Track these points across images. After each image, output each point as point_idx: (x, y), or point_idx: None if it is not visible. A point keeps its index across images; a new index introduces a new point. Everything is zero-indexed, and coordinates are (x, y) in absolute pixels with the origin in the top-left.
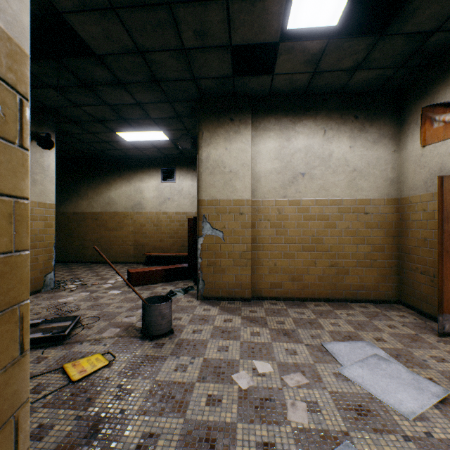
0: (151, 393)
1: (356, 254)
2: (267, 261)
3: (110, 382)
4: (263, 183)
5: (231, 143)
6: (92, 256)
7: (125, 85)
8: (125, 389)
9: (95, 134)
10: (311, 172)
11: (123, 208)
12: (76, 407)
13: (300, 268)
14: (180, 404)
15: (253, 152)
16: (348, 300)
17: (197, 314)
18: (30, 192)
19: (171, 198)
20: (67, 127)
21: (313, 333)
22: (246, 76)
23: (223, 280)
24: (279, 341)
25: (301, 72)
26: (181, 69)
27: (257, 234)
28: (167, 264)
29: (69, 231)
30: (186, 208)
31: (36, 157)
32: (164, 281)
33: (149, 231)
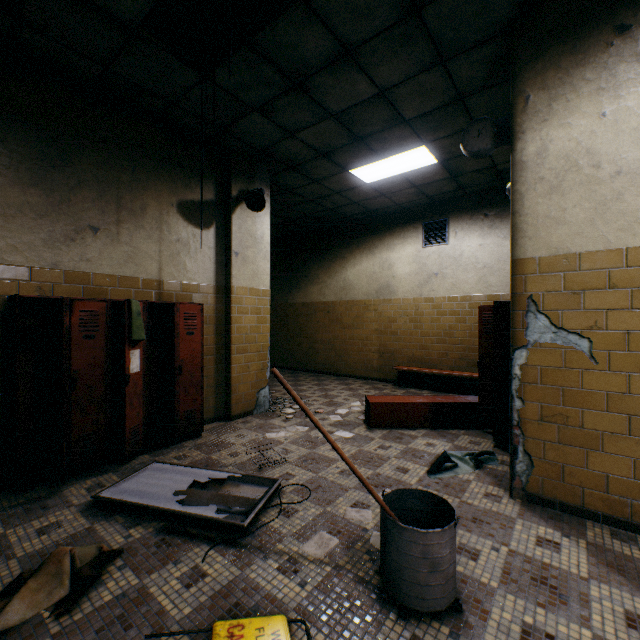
0: None
1: None
2: None
3: None
4: None
5: (620, 93)
6: (323, 364)
7: (355, 54)
8: None
9: (322, 182)
10: None
11: (363, 294)
12: None
13: None
14: None
15: None
16: None
17: (520, 553)
18: (239, 274)
19: (439, 273)
20: (286, 180)
21: None
22: None
23: (590, 465)
24: None
25: None
26: None
27: None
28: (433, 388)
29: (298, 328)
30: (469, 289)
31: (246, 226)
32: (428, 426)
33: (402, 330)
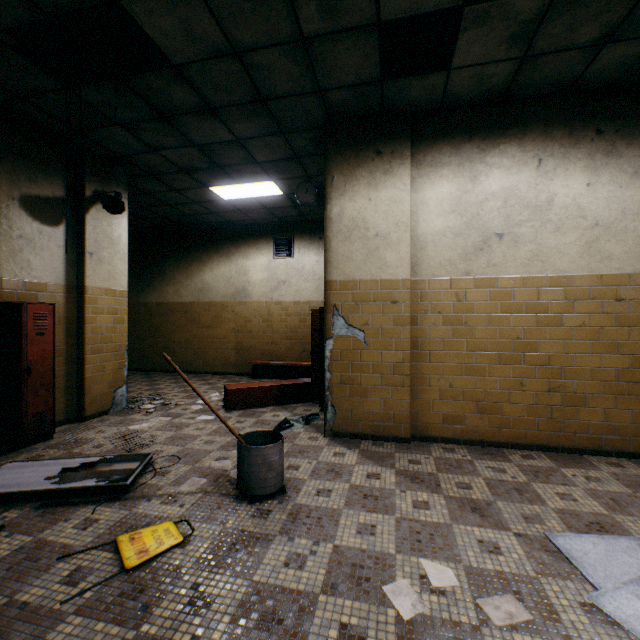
0: (244, 607)
1: (600, 370)
2: (437, 380)
3: (182, 576)
4: (430, 253)
5: (378, 189)
6: (180, 363)
7: (217, 111)
8: (203, 593)
9: (182, 192)
10: (514, 231)
11: (221, 296)
12: (123, 620)
13: (495, 392)
14: (291, 638)
15: (413, 203)
16: (584, 451)
17: (323, 461)
18: (94, 274)
19: (287, 281)
20: (144, 184)
21: (527, 512)
22: (403, 77)
23: (364, 407)
24: (465, 522)
25: (499, 60)
26: (299, 76)
27: (420, 335)
28: (282, 377)
29: (152, 329)
30: (309, 295)
31: (102, 226)
32: (275, 403)
33: (256, 329)
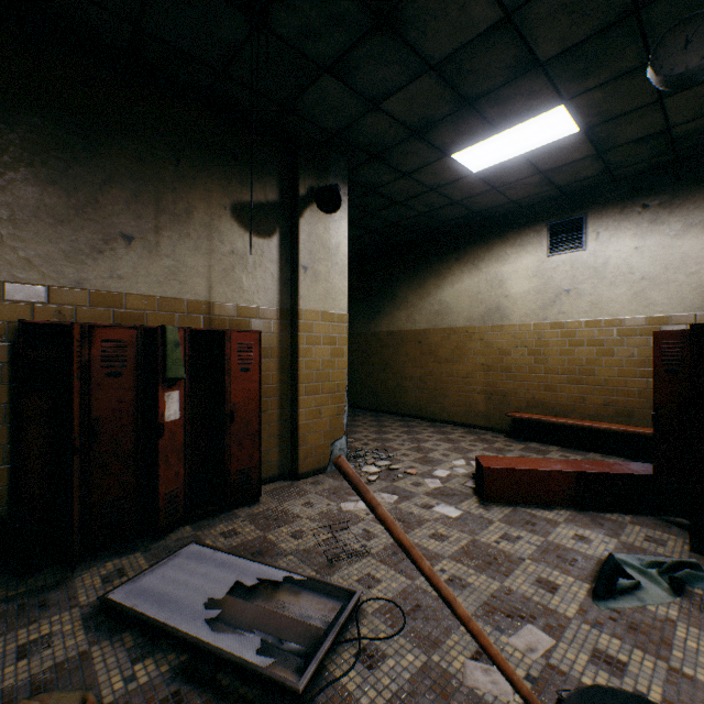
0: None
1: None
2: None
3: None
4: None
5: None
6: (413, 406)
7: None
8: None
9: (413, 176)
10: None
11: (464, 320)
12: None
13: None
14: None
15: None
16: None
17: None
18: (309, 294)
19: (572, 289)
20: (367, 175)
21: None
22: None
23: None
24: None
25: None
26: None
27: None
28: (562, 444)
29: (382, 362)
30: (618, 309)
31: (317, 233)
32: (570, 504)
33: (517, 366)
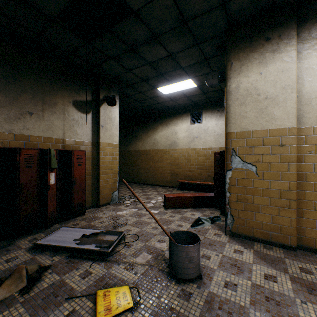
0: None
1: None
2: None
3: None
4: (315, 106)
5: (267, 65)
6: (144, 179)
7: (159, 38)
8: None
9: (143, 93)
10: None
11: (163, 146)
12: None
13: None
14: None
15: (298, 70)
16: None
17: (227, 255)
18: (103, 136)
19: (198, 137)
20: (126, 91)
21: None
22: None
23: (256, 219)
24: None
25: None
26: None
27: (305, 170)
28: (195, 190)
29: (132, 162)
30: (211, 144)
31: (107, 113)
32: (192, 206)
33: (181, 163)
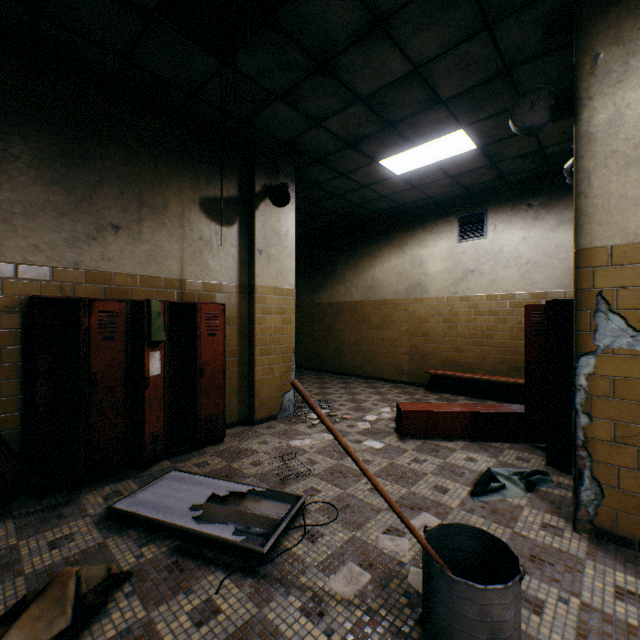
0: None
1: None
2: None
3: None
4: None
5: None
6: (350, 366)
7: (387, 25)
8: None
9: (349, 175)
10: None
11: (392, 293)
12: None
13: None
14: None
15: None
16: None
17: (596, 608)
18: (263, 273)
19: (476, 270)
20: (311, 174)
21: None
22: None
23: None
24: None
25: None
26: None
27: None
28: (469, 394)
29: (324, 329)
30: (510, 286)
31: (270, 222)
32: (466, 437)
33: (434, 331)
